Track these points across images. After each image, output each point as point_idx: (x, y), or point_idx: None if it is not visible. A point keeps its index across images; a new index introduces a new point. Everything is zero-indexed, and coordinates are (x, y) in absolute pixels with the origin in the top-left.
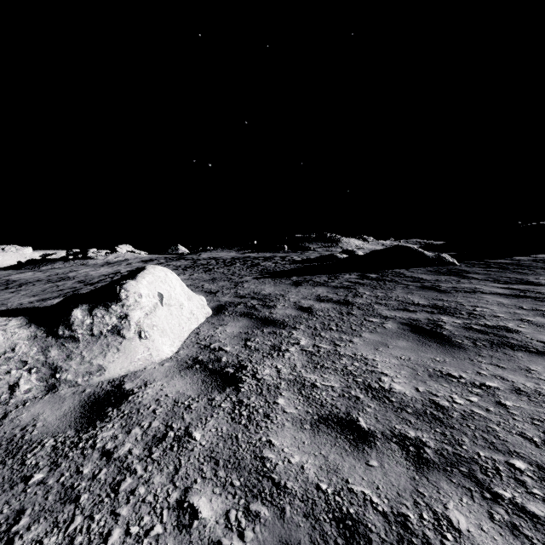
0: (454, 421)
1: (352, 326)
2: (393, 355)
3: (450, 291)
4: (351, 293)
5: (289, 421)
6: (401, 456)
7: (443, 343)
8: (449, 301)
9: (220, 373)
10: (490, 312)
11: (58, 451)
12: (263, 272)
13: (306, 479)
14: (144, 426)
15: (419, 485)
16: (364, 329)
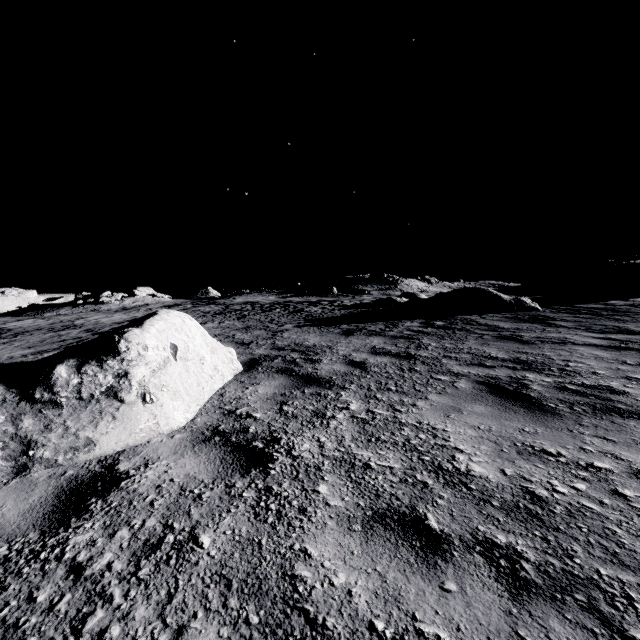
0: (558, 520)
1: (415, 386)
2: (469, 424)
3: (535, 342)
4: (413, 344)
5: (332, 518)
6: (489, 576)
7: (531, 408)
8: (534, 354)
9: (245, 448)
10: (587, 368)
11: (9, 565)
12: (307, 320)
13: (355, 612)
14: (135, 525)
15: (518, 625)
16: (431, 389)
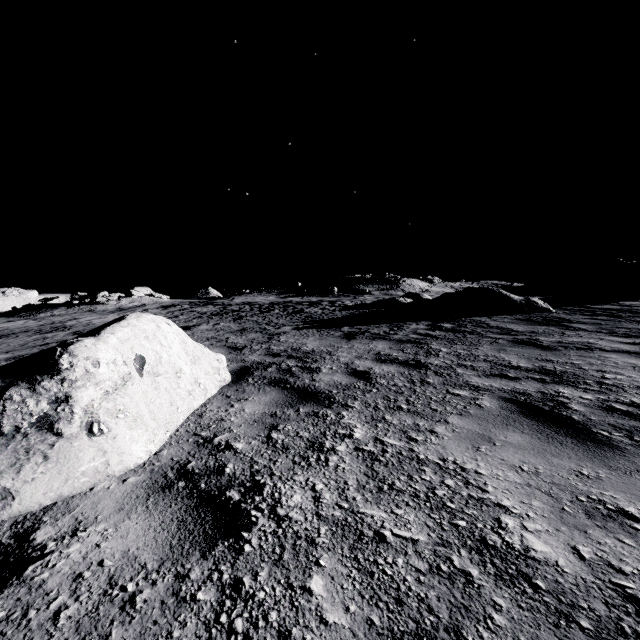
0: None
1: (430, 404)
2: (508, 462)
3: (557, 348)
4: (422, 350)
5: None
6: None
7: (580, 438)
8: (560, 362)
9: (214, 502)
10: (630, 382)
11: None
12: (307, 321)
13: None
14: None
15: None
16: (450, 408)
